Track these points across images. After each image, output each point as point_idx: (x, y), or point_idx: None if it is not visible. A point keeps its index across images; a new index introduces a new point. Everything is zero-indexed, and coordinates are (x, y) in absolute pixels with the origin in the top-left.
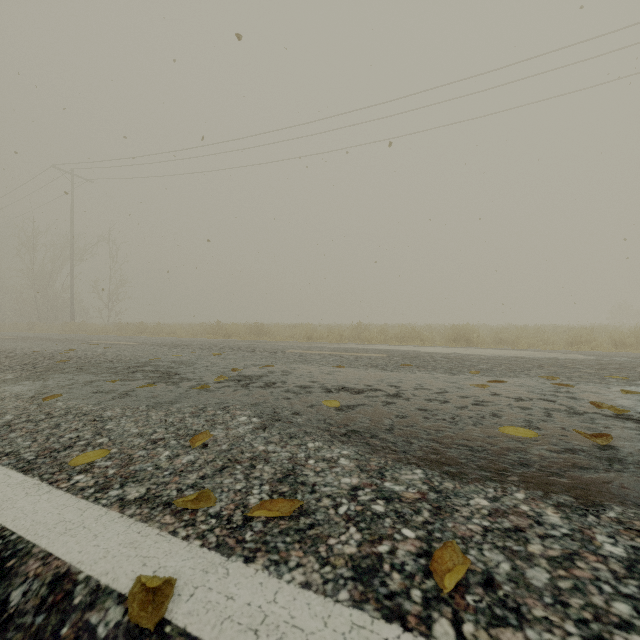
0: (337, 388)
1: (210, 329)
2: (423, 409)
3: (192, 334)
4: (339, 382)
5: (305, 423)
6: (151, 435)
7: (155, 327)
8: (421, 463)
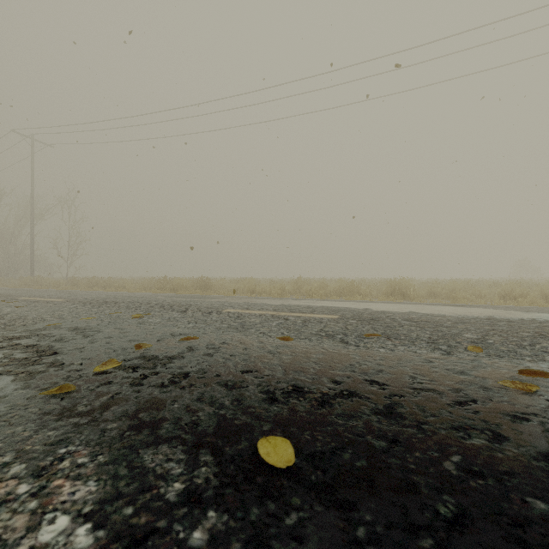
0: (285, 389)
1: (157, 283)
2: (475, 471)
3: (140, 288)
4: (287, 372)
5: None
6: None
7: (106, 281)
8: None
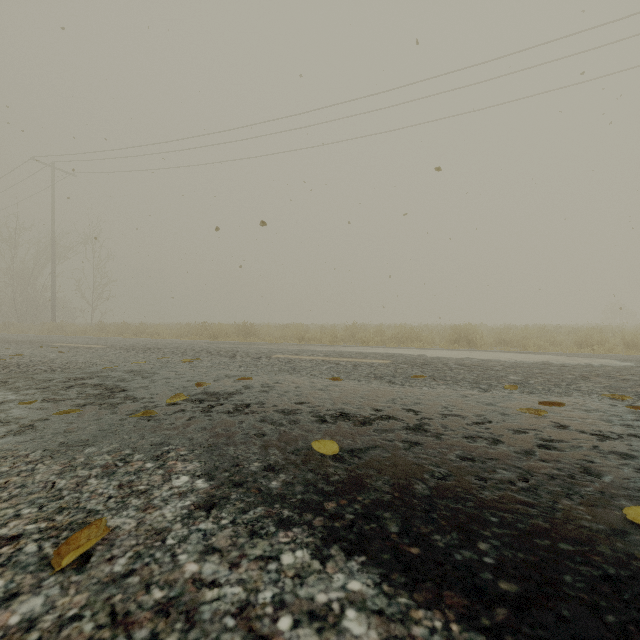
0: (333, 414)
1: (195, 330)
2: (468, 458)
3: (176, 335)
4: (336, 404)
5: (282, 493)
6: (3, 526)
7: (138, 327)
8: (524, 632)
